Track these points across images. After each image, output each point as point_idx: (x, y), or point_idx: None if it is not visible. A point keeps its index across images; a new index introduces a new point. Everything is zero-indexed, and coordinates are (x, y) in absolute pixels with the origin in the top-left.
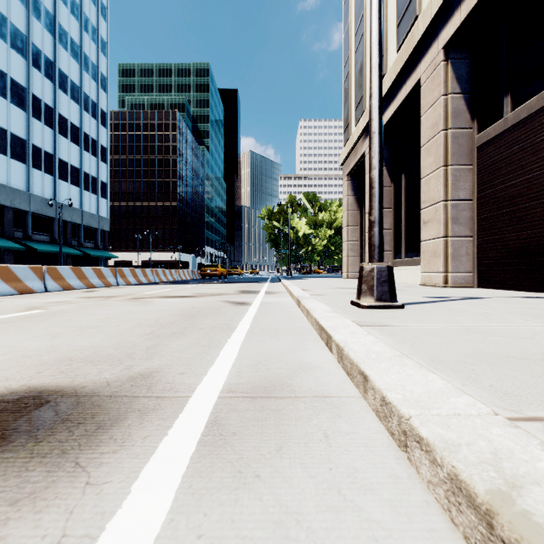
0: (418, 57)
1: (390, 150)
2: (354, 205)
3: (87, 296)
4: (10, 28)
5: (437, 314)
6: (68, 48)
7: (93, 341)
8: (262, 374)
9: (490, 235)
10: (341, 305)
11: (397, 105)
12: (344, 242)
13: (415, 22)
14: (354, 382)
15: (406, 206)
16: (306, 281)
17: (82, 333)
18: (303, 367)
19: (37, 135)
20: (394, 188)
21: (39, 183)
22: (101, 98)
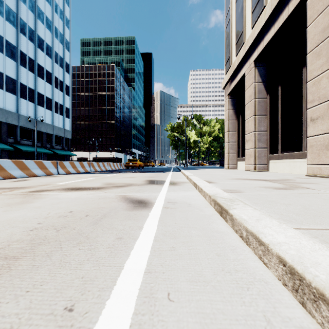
0: None
1: (266, 69)
2: (233, 116)
3: (0, 187)
4: (5, 8)
5: None
6: (44, 22)
7: None
8: None
9: None
10: None
11: (278, 27)
12: (226, 143)
13: None
14: None
15: (283, 111)
16: (200, 171)
17: None
18: None
19: (24, 77)
20: (270, 98)
21: (25, 107)
22: (66, 55)
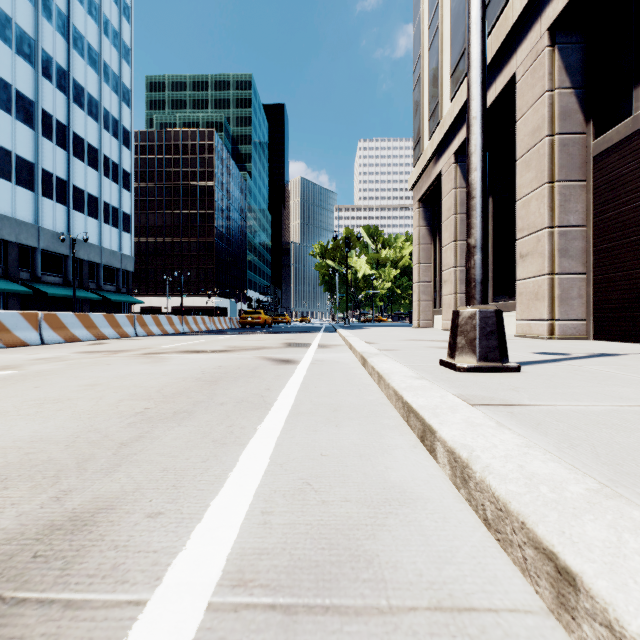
0: (513, 45)
1: None
2: (426, 238)
3: (90, 350)
4: (15, 30)
5: (577, 381)
6: (84, 54)
7: (43, 428)
8: (311, 519)
9: (611, 272)
10: (425, 366)
11: None
12: (414, 283)
13: (508, 1)
14: (510, 553)
15: (495, 237)
16: (368, 331)
17: (37, 412)
18: (389, 498)
19: (48, 158)
20: None
21: (50, 214)
22: (124, 114)
